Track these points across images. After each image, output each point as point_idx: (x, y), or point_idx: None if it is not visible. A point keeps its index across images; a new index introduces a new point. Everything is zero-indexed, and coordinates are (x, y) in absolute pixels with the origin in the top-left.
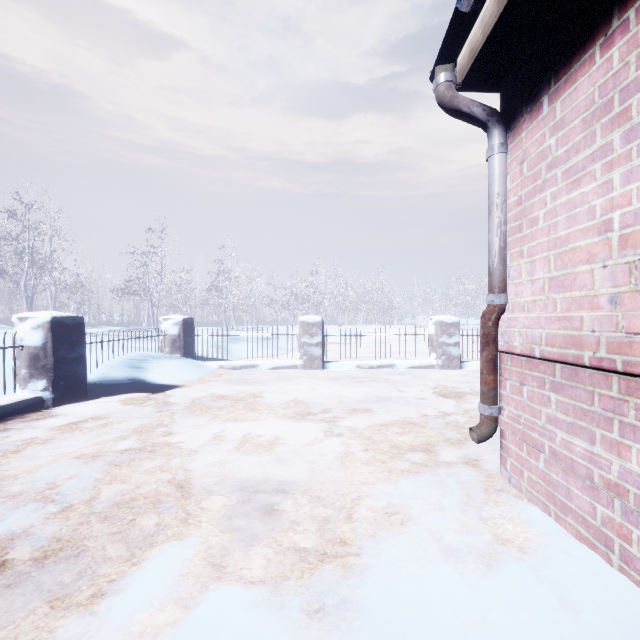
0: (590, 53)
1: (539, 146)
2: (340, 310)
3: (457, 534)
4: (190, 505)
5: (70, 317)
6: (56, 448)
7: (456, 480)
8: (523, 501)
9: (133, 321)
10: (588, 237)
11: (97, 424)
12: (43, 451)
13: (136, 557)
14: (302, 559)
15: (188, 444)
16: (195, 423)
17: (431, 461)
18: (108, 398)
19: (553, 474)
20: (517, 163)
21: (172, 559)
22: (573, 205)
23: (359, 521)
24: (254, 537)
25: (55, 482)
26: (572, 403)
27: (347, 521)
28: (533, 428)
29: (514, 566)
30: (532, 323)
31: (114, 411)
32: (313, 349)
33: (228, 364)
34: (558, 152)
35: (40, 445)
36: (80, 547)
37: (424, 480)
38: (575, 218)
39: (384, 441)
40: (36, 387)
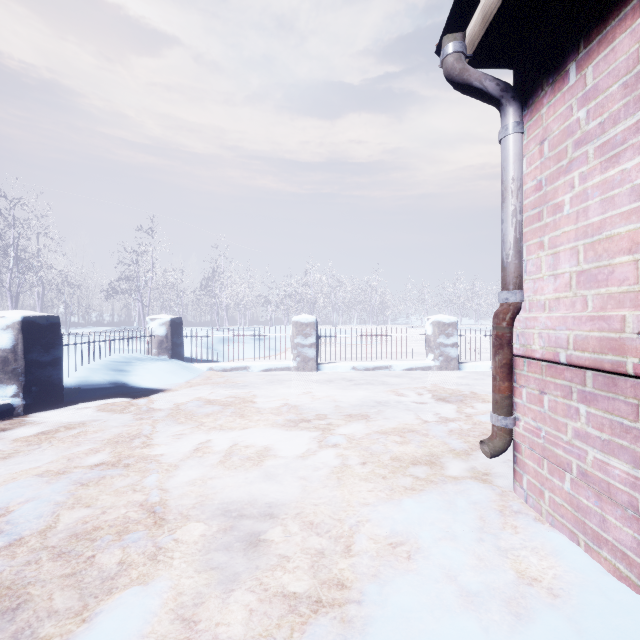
0: (633, 4)
1: (564, 121)
2: (334, 310)
3: (475, 572)
4: (162, 536)
5: (44, 317)
6: (18, 463)
7: (467, 500)
8: (545, 526)
9: (124, 321)
10: (630, 222)
11: (69, 434)
12: (3, 467)
13: (88, 610)
14: (292, 609)
15: (168, 457)
16: (178, 432)
17: (437, 476)
18: (86, 404)
19: (583, 498)
20: (536, 143)
21: (132, 614)
22: (610, 186)
23: (359, 555)
24: (235, 578)
25: (8, 507)
26: (608, 417)
27: (345, 555)
28: (557, 443)
29: (548, 617)
30: (556, 324)
31: (91, 419)
32: (307, 350)
33: (218, 366)
34: (589, 125)
35: (0, 460)
36: (21, 596)
37: (431, 500)
38: (612, 201)
39: (384, 452)
40: (5, 393)
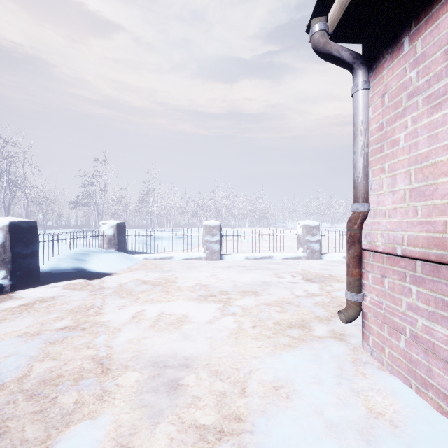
0: None
1: (400, 80)
2: (233, 217)
3: (336, 408)
4: (107, 382)
5: (25, 222)
6: (5, 327)
7: (328, 354)
8: (385, 373)
9: (85, 225)
10: None
11: (43, 306)
12: None
13: (51, 439)
14: (202, 438)
15: (113, 323)
16: (121, 304)
17: (306, 336)
18: (56, 284)
19: (414, 353)
20: (379, 96)
21: (83, 442)
22: (434, 126)
23: (251, 396)
24: (160, 413)
25: None
26: (433, 295)
27: (241, 396)
28: (394, 313)
29: (391, 443)
30: (394, 226)
31: (59, 294)
32: (213, 245)
33: (150, 256)
34: (419, 82)
35: None
36: (2, 428)
37: (303, 354)
38: (436, 137)
39: (268, 319)
40: None
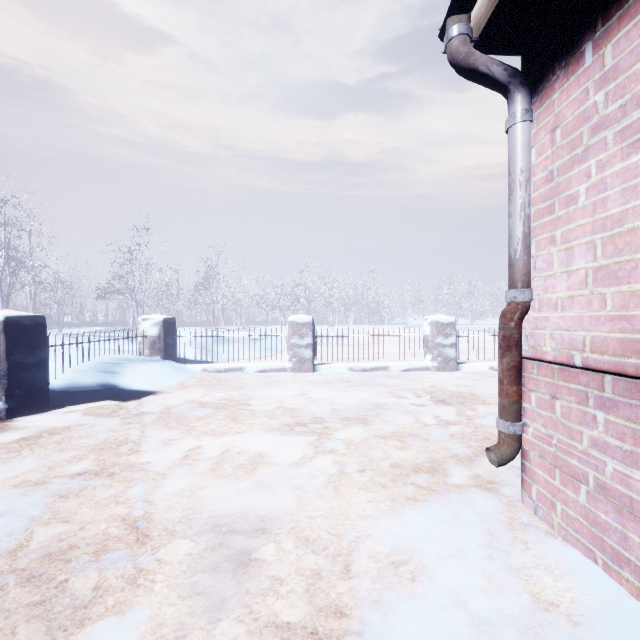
0: None
1: (579, 106)
2: (331, 310)
3: (486, 596)
4: (144, 556)
5: (28, 317)
6: None
7: (472, 512)
8: (557, 541)
9: (118, 321)
10: None
11: (53, 440)
12: None
13: None
14: None
15: (155, 465)
16: (167, 438)
17: (439, 485)
18: (73, 407)
19: (600, 513)
20: (546, 131)
21: None
22: (632, 173)
23: (359, 577)
24: (222, 605)
25: None
26: (631, 426)
27: (344, 577)
28: (571, 452)
29: None
30: (570, 324)
31: (77, 423)
32: (303, 351)
33: (212, 367)
34: (608, 109)
35: None
36: None
37: (435, 512)
38: (636, 190)
39: (383, 459)
40: None
